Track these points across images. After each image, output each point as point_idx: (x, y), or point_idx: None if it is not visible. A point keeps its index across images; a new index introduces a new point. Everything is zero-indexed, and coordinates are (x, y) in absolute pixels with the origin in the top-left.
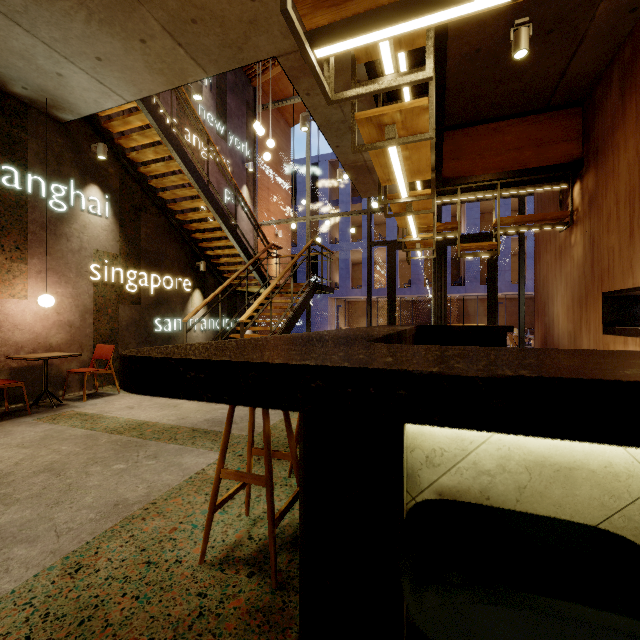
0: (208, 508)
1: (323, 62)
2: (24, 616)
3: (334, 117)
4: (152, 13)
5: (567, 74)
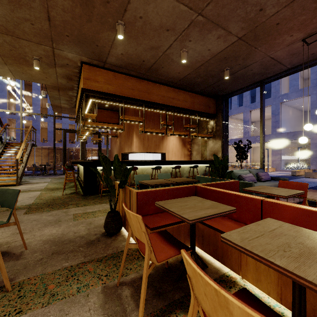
0: (63, 187)
1: (59, 89)
2: (42, 201)
3: (56, 96)
4: (9, 67)
5: (115, 107)
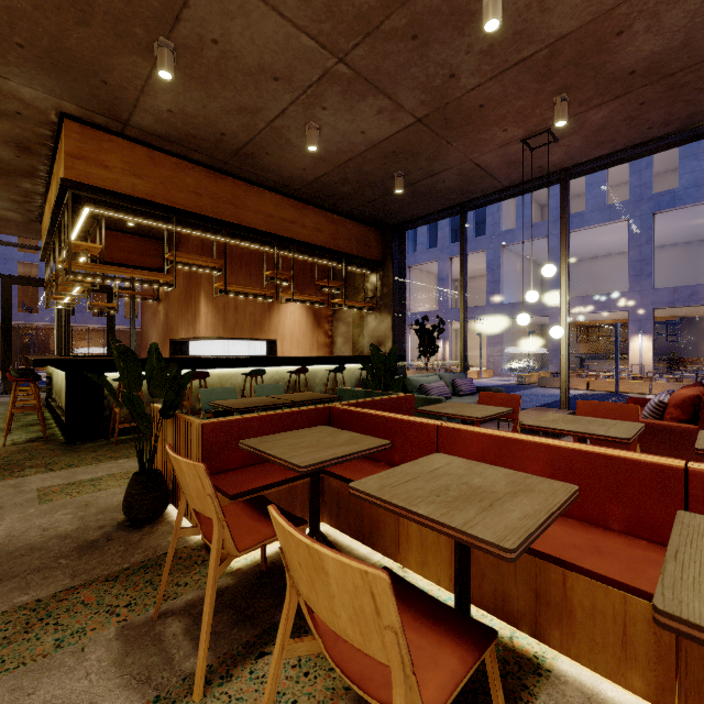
0: (7, 425)
1: None
2: None
3: None
4: None
5: (155, 229)
